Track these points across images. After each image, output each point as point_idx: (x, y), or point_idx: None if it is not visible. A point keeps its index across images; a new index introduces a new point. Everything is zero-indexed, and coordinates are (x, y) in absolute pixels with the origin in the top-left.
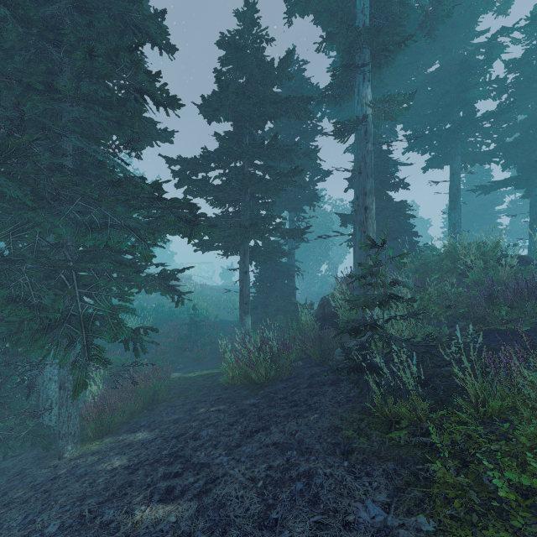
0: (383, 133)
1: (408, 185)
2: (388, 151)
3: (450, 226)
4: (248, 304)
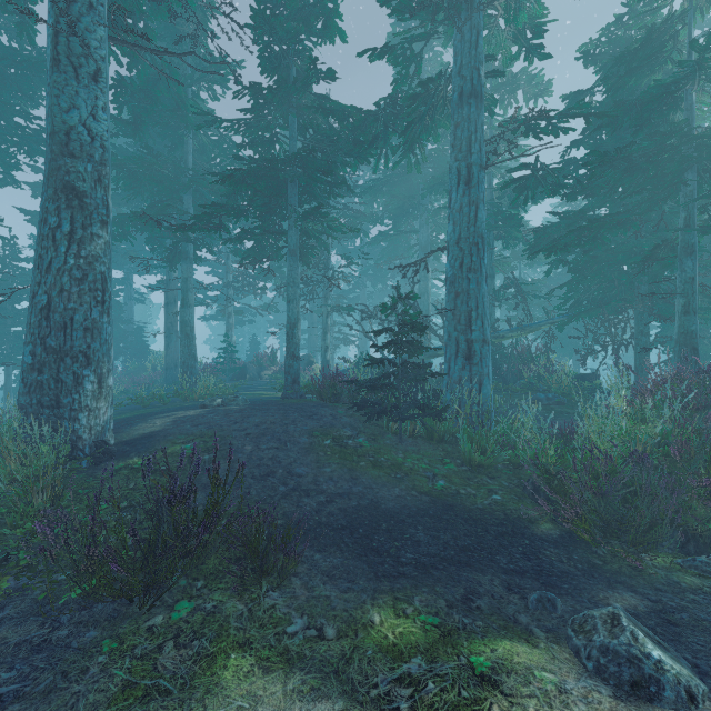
0: (118, 291)
1: (132, 322)
2: (119, 303)
3: (179, 341)
4: (11, 392)
